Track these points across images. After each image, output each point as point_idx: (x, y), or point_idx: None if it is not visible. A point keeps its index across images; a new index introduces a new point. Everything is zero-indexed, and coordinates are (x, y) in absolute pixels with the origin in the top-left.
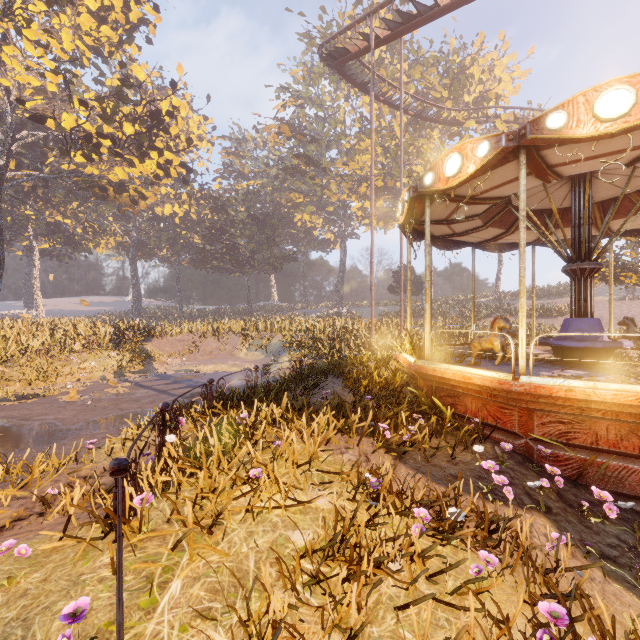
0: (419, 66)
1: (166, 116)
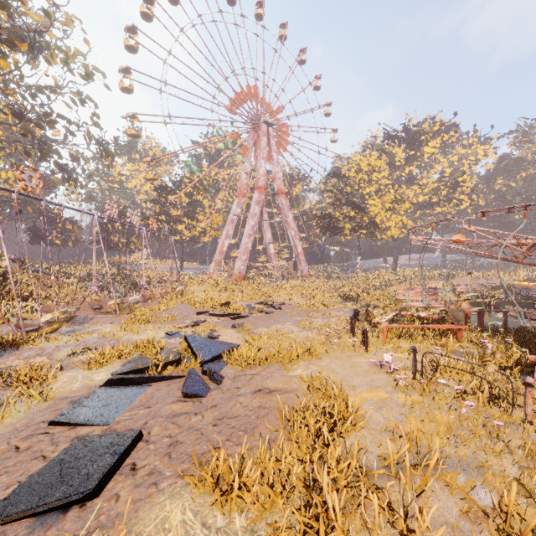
0: None
1: (460, 182)
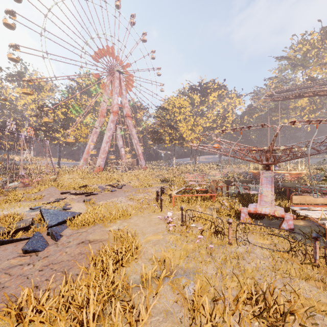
0: (325, 63)
1: (227, 117)
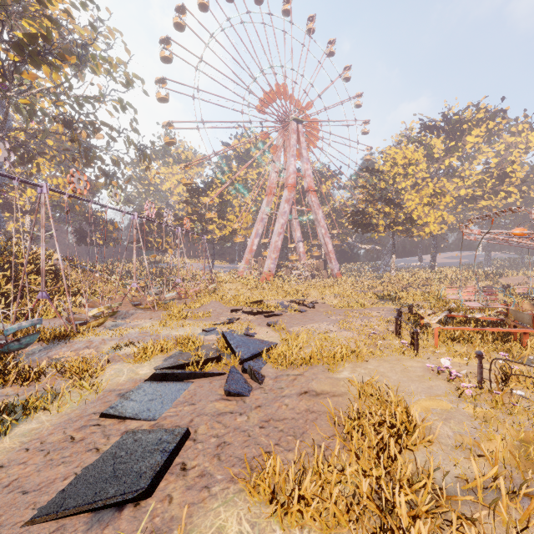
0: None
1: (509, 173)
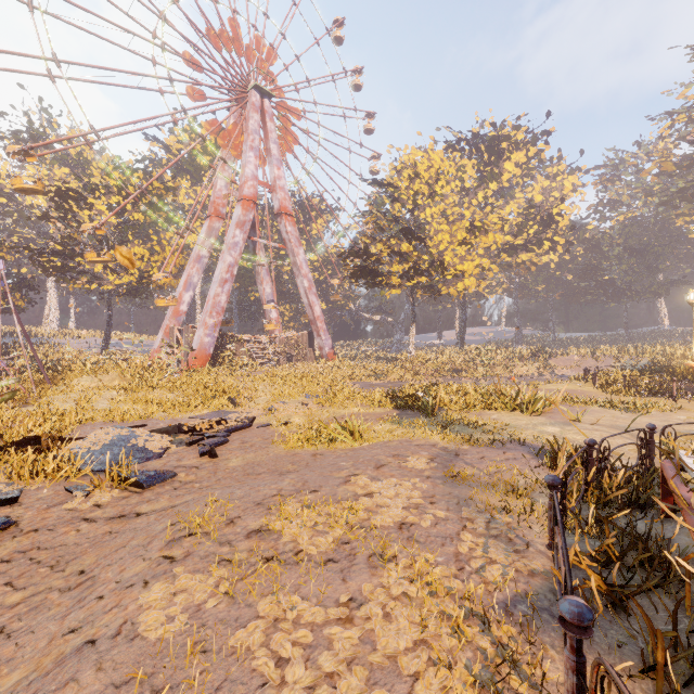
0: None
1: (555, 216)
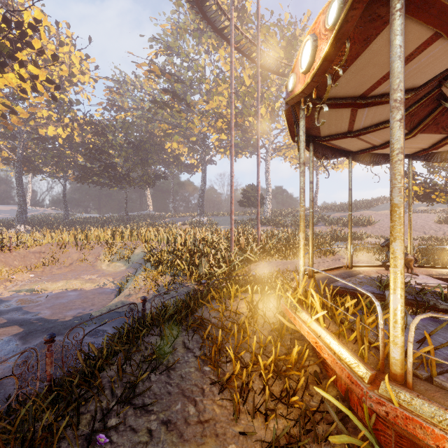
0: (263, 28)
1: (28, 29)
